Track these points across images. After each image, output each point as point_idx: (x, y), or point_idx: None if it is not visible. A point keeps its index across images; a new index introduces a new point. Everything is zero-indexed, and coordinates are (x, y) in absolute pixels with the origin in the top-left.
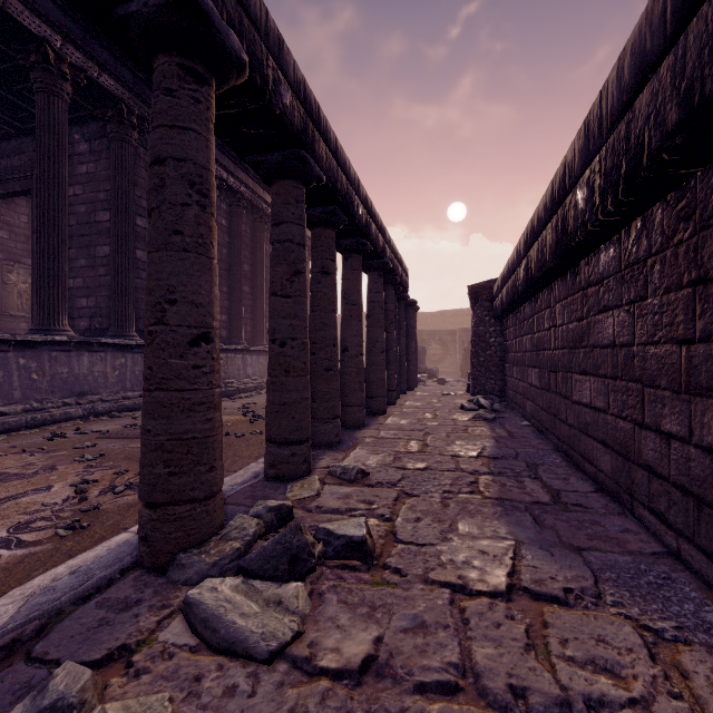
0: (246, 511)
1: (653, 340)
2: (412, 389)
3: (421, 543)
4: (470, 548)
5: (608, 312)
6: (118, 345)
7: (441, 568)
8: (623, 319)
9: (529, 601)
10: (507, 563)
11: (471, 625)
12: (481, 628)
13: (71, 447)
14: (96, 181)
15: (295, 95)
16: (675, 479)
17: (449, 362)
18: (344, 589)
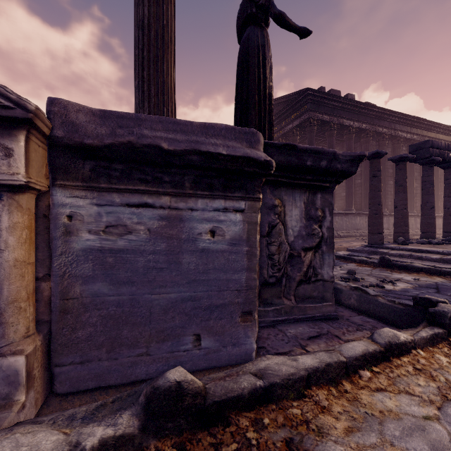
0: None
1: None
2: None
3: None
4: None
5: None
6: (366, 214)
7: None
8: None
9: None
10: None
11: None
12: None
13: None
14: None
15: None
16: None
17: None
18: None
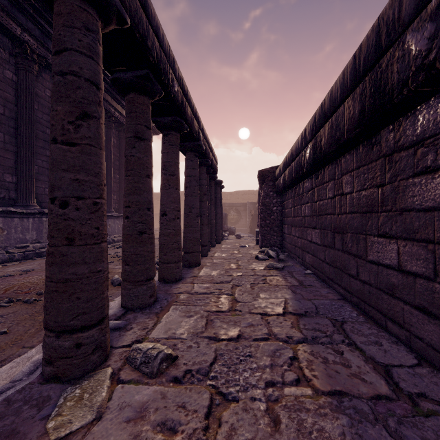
0: None
1: None
2: (219, 242)
3: None
4: None
5: (435, 172)
6: None
7: None
8: None
9: None
10: None
11: None
12: None
13: None
14: None
15: None
16: None
17: (242, 223)
18: None
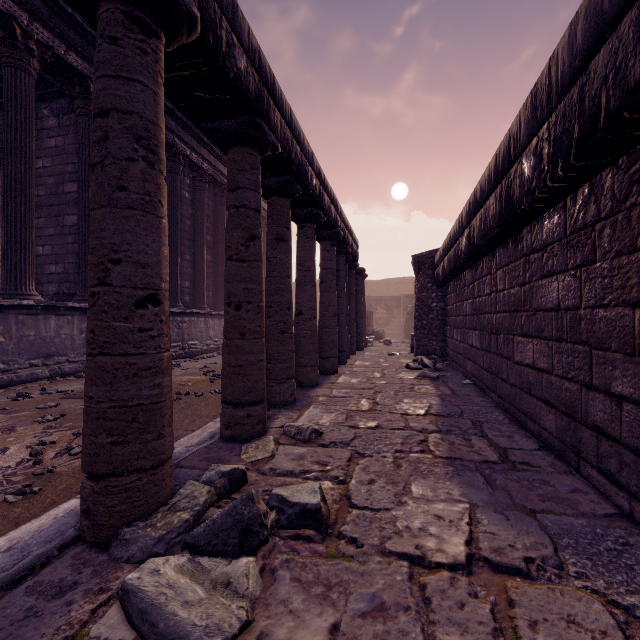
0: (200, 475)
1: (602, 303)
2: (361, 349)
3: (376, 507)
4: (425, 513)
5: (552, 277)
6: (85, 309)
7: (398, 537)
8: (568, 283)
9: (491, 573)
10: (464, 529)
11: (433, 606)
12: (444, 610)
13: (34, 407)
14: (64, 154)
15: (250, 61)
16: (628, 441)
17: (394, 325)
18: (298, 564)
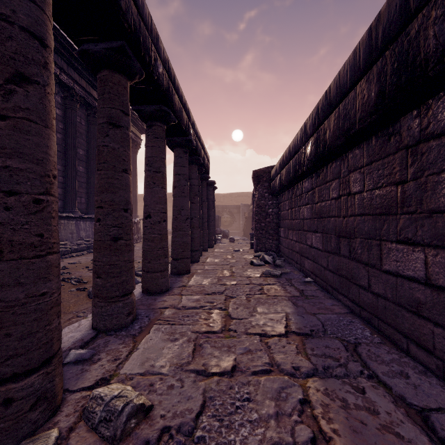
0: None
1: None
2: (212, 246)
3: None
4: None
5: None
6: None
7: None
8: None
9: None
10: None
11: None
12: None
13: None
14: None
15: None
16: None
17: (235, 226)
18: None
